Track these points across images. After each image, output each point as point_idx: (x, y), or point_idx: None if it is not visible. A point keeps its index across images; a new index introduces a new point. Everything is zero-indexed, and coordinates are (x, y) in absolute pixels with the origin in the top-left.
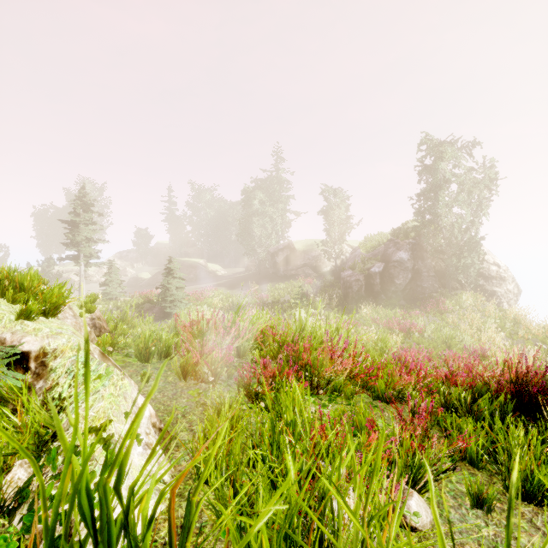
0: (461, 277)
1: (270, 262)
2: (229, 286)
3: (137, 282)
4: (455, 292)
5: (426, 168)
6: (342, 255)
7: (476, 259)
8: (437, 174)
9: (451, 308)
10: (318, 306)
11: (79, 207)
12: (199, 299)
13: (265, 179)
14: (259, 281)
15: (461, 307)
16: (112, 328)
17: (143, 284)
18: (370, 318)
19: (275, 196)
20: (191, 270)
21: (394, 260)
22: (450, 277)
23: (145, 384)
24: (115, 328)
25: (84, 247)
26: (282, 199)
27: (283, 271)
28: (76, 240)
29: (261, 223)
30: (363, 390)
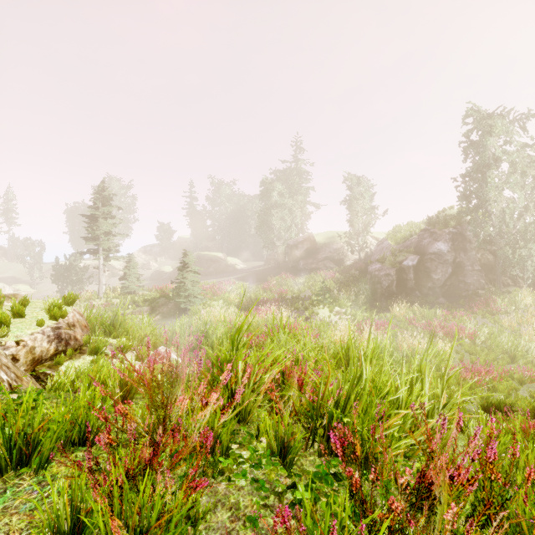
0: (515, 272)
1: (289, 255)
2: (248, 280)
3: (159, 276)
4: (507, 289)
5: (471, 145)
6: (366, 248)
7: (534, 250)
8: (484, 152)
9: (506, 309)
10: (343, 303)
11: (98, 201)
12: (215, 293)
13: (284, 170)
14: (277, 275)
15: (517, 308)
16: (87, 338)
17: (165, 278)
18: (405, 319)
19: (294, 188)
20: (210, 263)
21: (431, 252)
22: (502, 272)
23: None
24: (89, 339)
25: (103, 241)
26: (302, 190)
27: (303, 264)
28: (95, 234)
29: (280, 216)
30: None
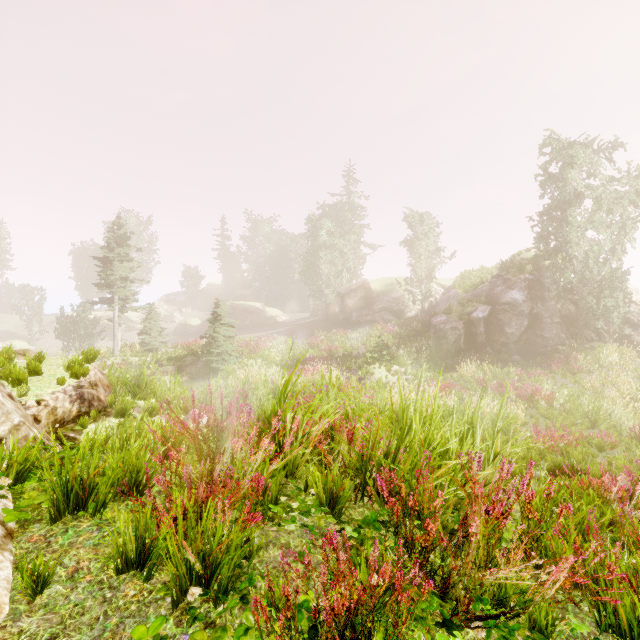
0: (599, 325)
1: (340, 305)
2: (291, 335)
3: (185, 330)
4: (591, 344)
5: (550, 178)
6: (430, 296)
7: (621, 299)
8: (564, 186)
9: (588, 367)
10: (402, 361)
11: (112, 241)
12: (253, 350)
13: (333, 205)
14: (326, 328)
15: (601, 366)
16: (111, 399)
17: (191, 332)
18: (473, 379)
19: (346, 225)
20: (246, 315)
21: (504, 302)
22: (584, 325)
23: (33, 600)
24: (114, 400)
25: (118, 289)
26: (355, 228)
27: (357, 316)
28: (109, 279)
29: (329, 259)
30: (570, 602)
